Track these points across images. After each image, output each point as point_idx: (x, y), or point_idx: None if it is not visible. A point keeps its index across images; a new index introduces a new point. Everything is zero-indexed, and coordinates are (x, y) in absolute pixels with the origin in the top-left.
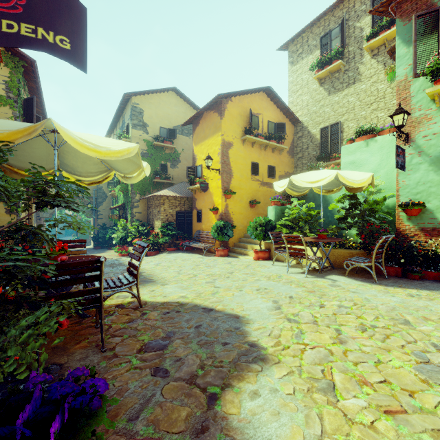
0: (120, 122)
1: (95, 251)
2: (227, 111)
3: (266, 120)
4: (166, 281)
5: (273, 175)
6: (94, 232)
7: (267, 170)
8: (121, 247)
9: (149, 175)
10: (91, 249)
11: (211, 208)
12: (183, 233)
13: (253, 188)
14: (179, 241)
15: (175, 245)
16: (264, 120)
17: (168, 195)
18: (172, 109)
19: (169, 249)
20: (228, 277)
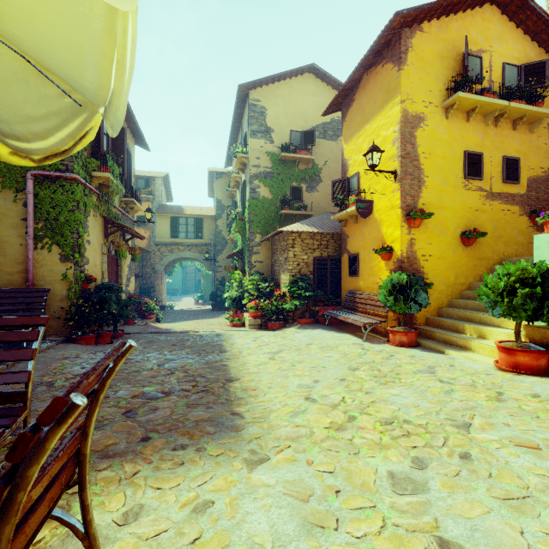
0: (239, 137)
1: (210, 314)
2: (412, 53)
3: (498, 63)
4: (268, 436)
5: (516, 177)
6: (212, 289)
7: (500, 168)
8: (233, 313)
9: (274, 205)
10: (207, 311)
11: (378, 249)
12: (326, 294)
13: (468, 205)
14: (319, 308)
15: (312, 314)
16: (493, 63)
17: (300, 231)
18: (308, 101)
19: (301, 321)
20: (467, 458)
